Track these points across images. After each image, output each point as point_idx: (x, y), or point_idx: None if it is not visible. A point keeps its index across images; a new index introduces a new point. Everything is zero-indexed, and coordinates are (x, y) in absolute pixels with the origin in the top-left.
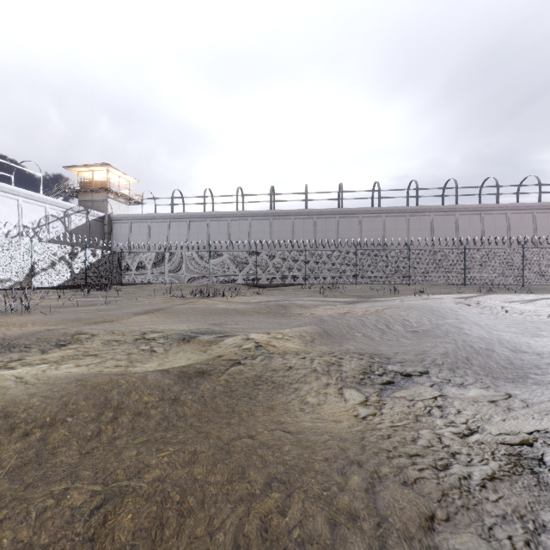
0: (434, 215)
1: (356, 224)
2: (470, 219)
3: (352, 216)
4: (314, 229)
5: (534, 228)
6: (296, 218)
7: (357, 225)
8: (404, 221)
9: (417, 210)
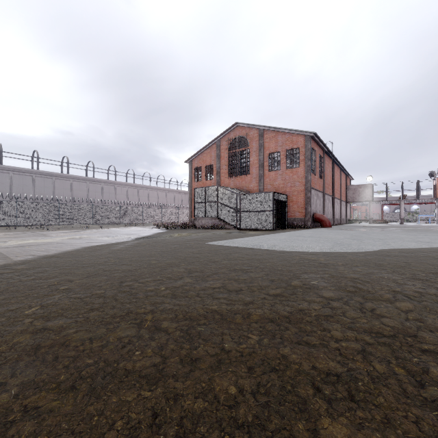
0: (104, 184)
1: (50, 183)
2: (122, 189)
3: (47, 177)
4: (10, 182)
5: (148, 197)
6: None
7: (52, 184)
8: (86, 185)
9: (94, 180)
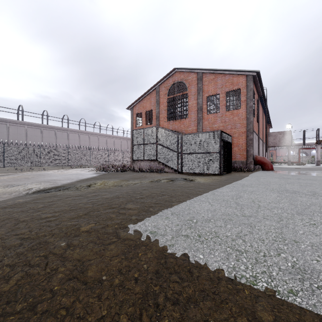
0: (57, 131)
1: (4, 128)
2: (74, 135)
3: (1, 122)
4: None
5: (98, 142)
6: None
7: (6, 129)
8: (40, 131)
9: (47, 127)
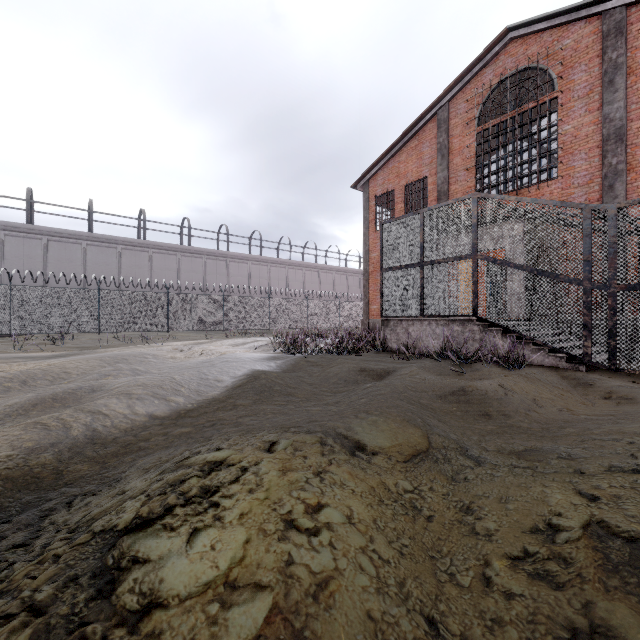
0: (207, 258)
1: (113, 257)
2: (240, 267)
3: (108, 245)
4: (43, 254)
5: (287, 281)
6: (9, 235)
7: (115, 258)
8: (175, 260)
9: (189, 250)
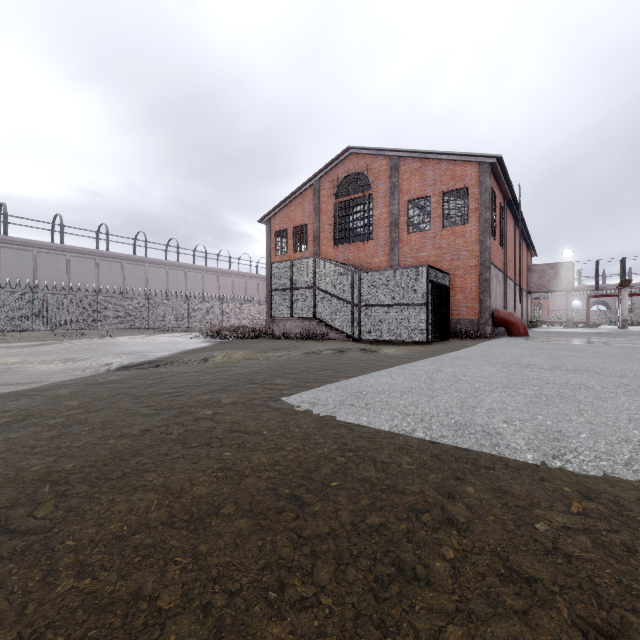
0: (125, 263)
1: (29, 259)
2: (158, 271)
3: (23, 248)
4: None
5: (203, 284)
6: None
7: (31, 260)
8: (93, 264)
9: (108, 255)
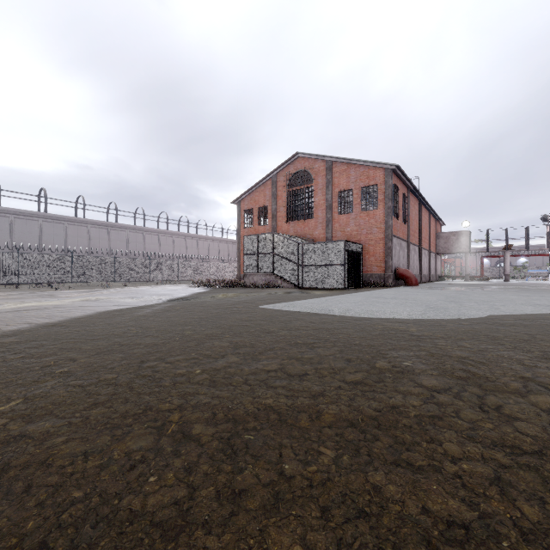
0: (129, 231)
1: (61, 230)
2: (153, 238)
3: (58, 221)
4: (10, 228)
5: (186, 247)
6: None
7: (63, 231)
8: (106, 233)
9: (117, 226)
